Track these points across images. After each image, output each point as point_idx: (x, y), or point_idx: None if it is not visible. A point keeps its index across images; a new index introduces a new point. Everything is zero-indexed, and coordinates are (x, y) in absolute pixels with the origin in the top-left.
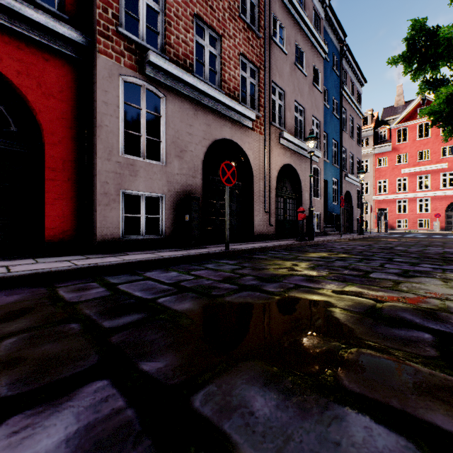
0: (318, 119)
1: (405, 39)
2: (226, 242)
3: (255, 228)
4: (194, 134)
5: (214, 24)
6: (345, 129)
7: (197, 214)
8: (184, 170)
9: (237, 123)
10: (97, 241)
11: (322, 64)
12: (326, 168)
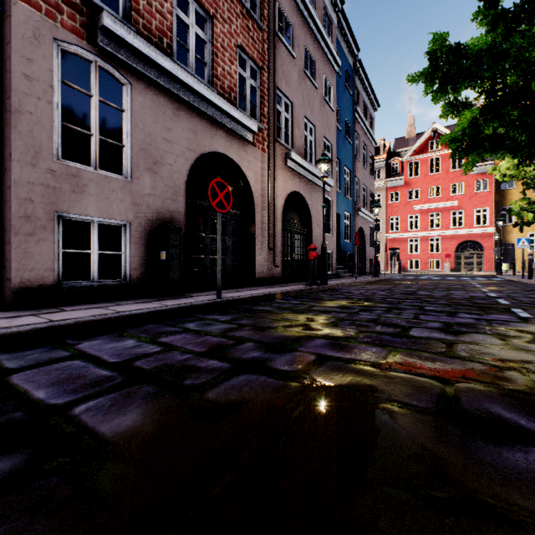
0: (330, 141)
1: (427, 53)
2: (218, 289)
3: (257, 270)
4: (174, 141)
5: None
6: (358, 156)
7: (177, 251)
8: (159, 190)
9: (233, 134)
10: (12, 291)
11: (334, 78)
12: (338, 200)
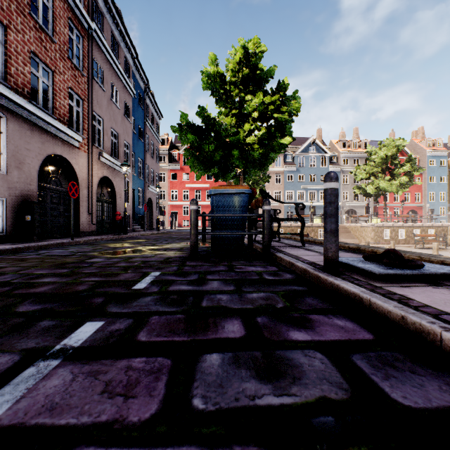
0: (128, 142)
1: (178, 123)
2: (72, 235)
3: (81, 227)
4: (31, 149)
5: (48, 61)
6: (148, 150)
7: (39, 216)
8: (23, 179)
9: (66, 142)
10: None
11: (131, 101)
12: (134, 180)
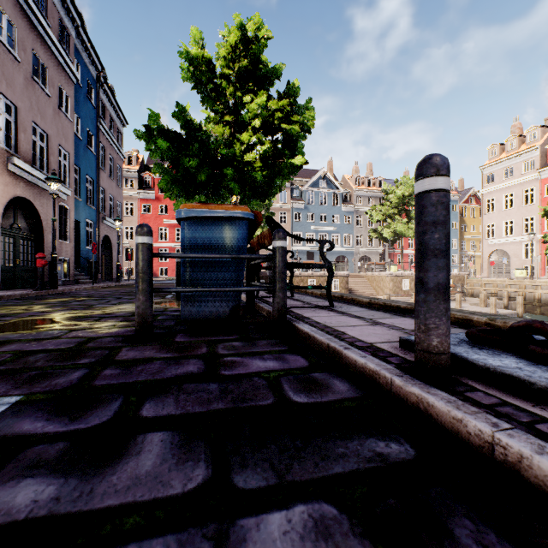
0: (67, 150)
1: (144, 125)
2: None
3: None
4: None
5: None
6: (104, 167)
7: None
8: None
9: None
10: None
11: (73, 89)
12: (79, 208)
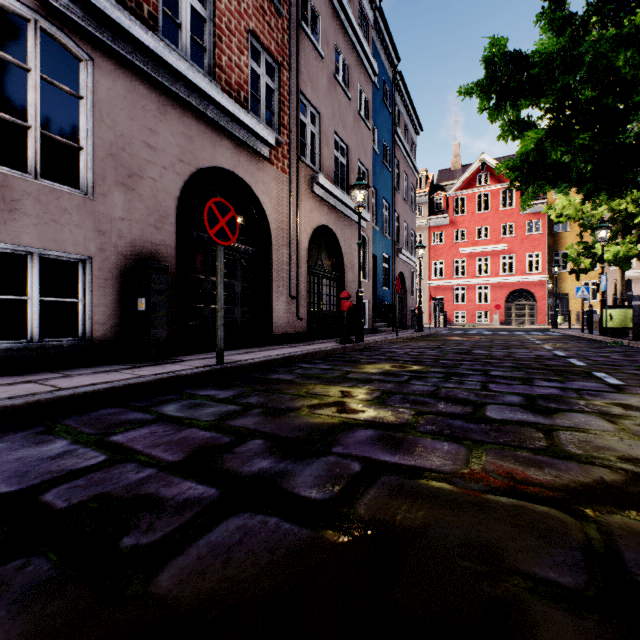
0: (365, 166)
1: (484, 60)
2: (219, 351)
3: (275, 324)
4: (159, 147)
5: None
6: (398, 187)
7: (162, 298)
8: (137, 214)
9: (244, 146)
10: None
11: (371, 89)
12: (376, 239)
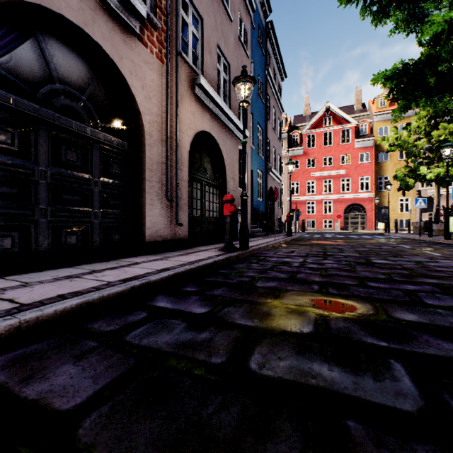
0: None
1: None
2: None
3: (149, 230)
4: None
5: None
6: (269, 118)
7: None
8: None
9: (101, 4)
10: None
11: (249, 23)
12: (252, 156)
